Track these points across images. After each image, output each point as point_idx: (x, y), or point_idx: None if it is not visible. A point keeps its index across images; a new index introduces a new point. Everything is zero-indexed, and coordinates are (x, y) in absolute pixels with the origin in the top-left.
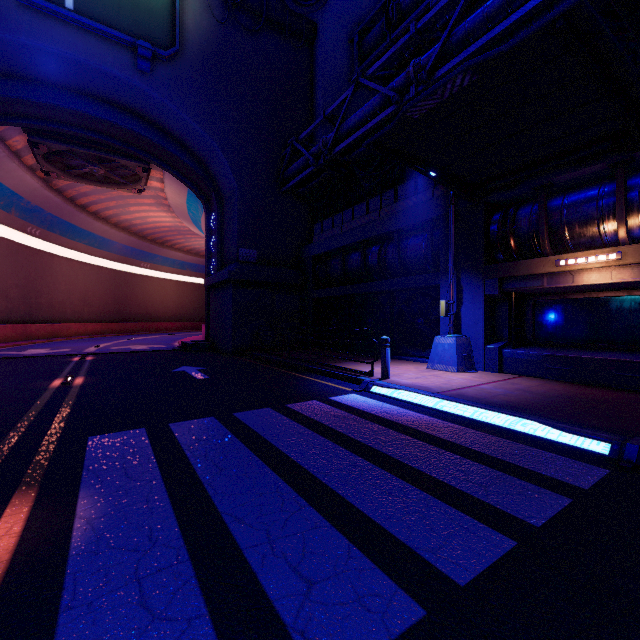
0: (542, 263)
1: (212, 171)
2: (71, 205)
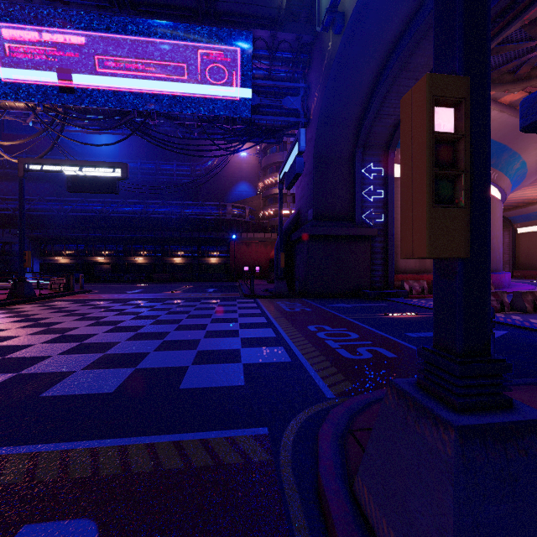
0: (52, 258)
1: None
2: None
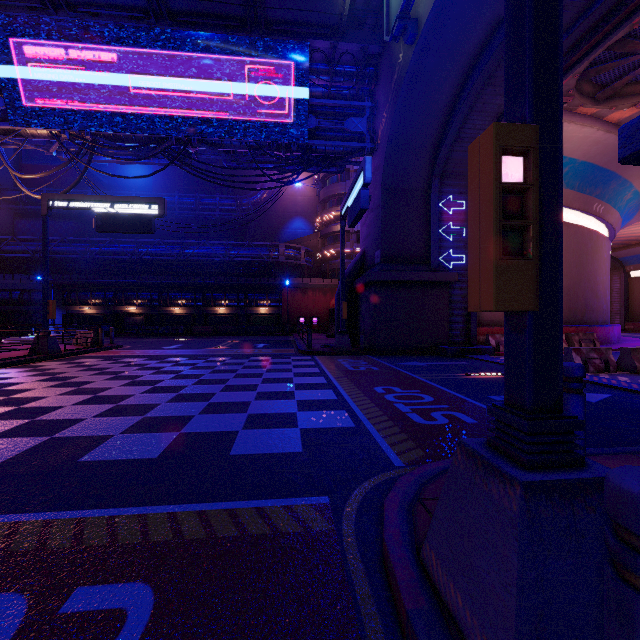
0: (77, 307)
1: None
2: None
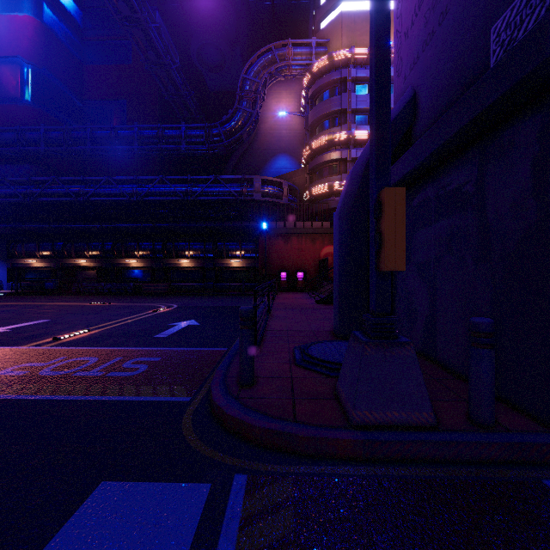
0: (22, 260)
1: None
2: None
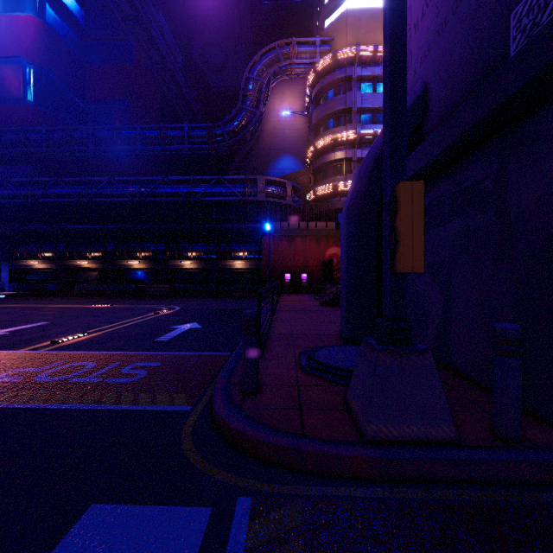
0: (24, 262)
1: None
2: None
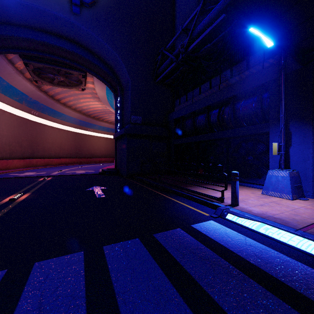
0: None
1: (117, 73)
2: (52, 99)
